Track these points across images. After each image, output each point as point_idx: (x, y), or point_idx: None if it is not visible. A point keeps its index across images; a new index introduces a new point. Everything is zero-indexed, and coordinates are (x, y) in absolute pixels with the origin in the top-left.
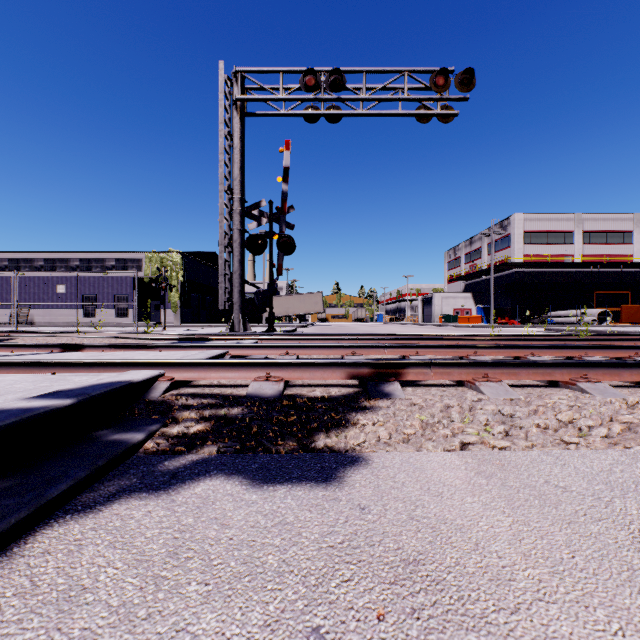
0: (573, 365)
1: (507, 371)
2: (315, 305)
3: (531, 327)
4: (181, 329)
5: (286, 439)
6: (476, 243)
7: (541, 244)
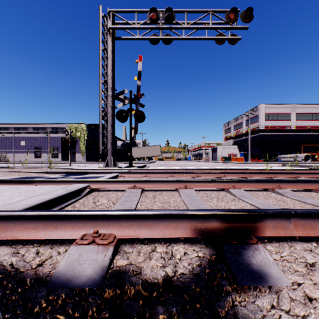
0: None
1: None
2: (156, 152)
3: (270, 163)
4: (81, 165)
5: None
6: (239, 120)
7: (274, 120)
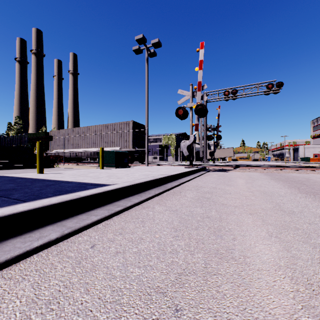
0: (267, 167)
1: (256, 167)
2: (229, 153)
3: None
4: None
5: (223, 171)
6: None
7: None
